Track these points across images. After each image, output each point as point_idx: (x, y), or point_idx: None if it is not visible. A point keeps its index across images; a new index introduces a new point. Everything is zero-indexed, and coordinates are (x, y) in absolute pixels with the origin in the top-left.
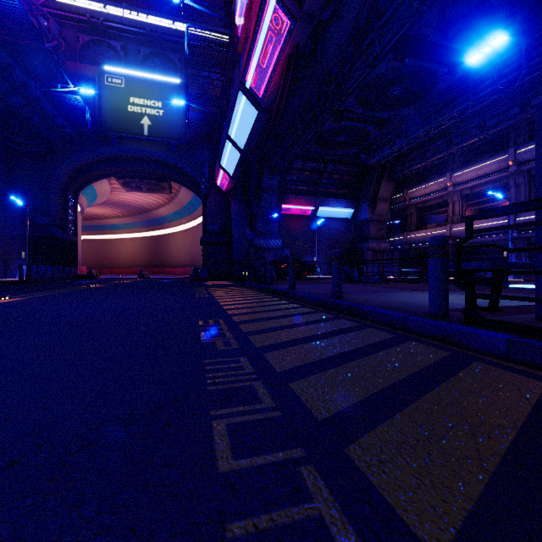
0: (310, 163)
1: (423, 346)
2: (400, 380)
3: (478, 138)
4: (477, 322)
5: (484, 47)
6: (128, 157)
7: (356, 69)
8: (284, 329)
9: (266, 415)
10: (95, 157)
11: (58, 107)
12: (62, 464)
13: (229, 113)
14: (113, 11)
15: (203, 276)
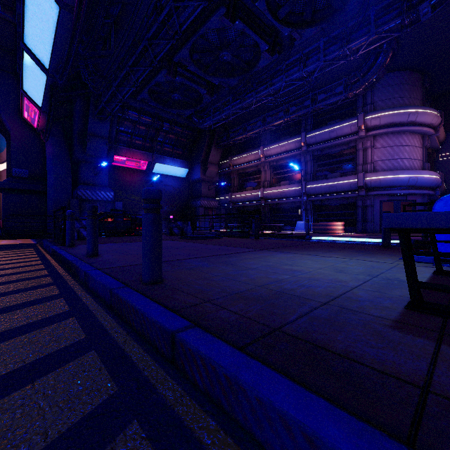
0: (146, 117)
1: None
2: None
3: (283, 120)
4: None
5: None
6: None
7: None
8: None
9: None
10: None
11: None
12: None
13: (21, 8)
14: None
15: None
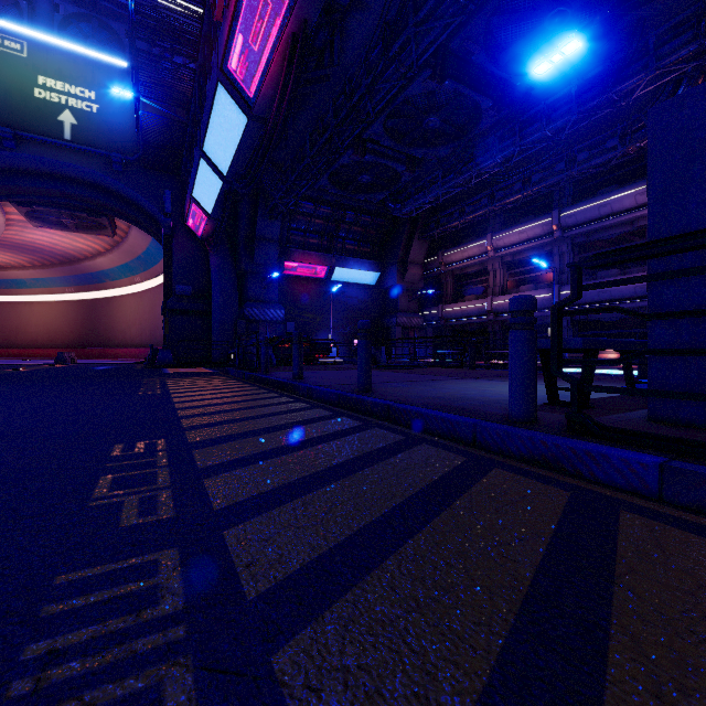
0: (323, 207)
1: (520, 480)
2: (529, 592)
3: (522, 194)
4: (589, 431)
5: (555, 54)
6: (35, 172)
7: (386, 80)
8: (278, 455)
9: None
10: None
11: None
12: None
13: (205, 118)
14: None
15: (165, 360)
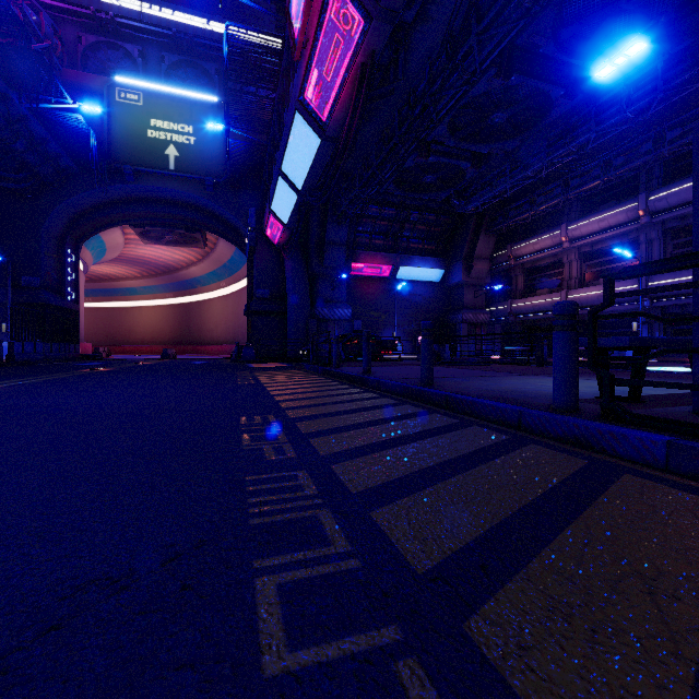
0: (388, 209)
1: (550, 452)
2: (527, 504)
3: (601, 180)
4: (620, 418)
5: (618, 57)
6: (148, 199)
7: (449, 87)
8: (358, 428)
9: (338, 566)
10: (103, 198)
11: (51, 130)
12: (0, 669)
13: (283, 142)
14: (128, 4)
15: (248, 356)
